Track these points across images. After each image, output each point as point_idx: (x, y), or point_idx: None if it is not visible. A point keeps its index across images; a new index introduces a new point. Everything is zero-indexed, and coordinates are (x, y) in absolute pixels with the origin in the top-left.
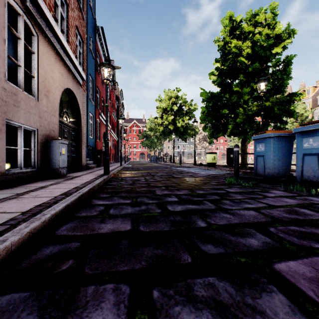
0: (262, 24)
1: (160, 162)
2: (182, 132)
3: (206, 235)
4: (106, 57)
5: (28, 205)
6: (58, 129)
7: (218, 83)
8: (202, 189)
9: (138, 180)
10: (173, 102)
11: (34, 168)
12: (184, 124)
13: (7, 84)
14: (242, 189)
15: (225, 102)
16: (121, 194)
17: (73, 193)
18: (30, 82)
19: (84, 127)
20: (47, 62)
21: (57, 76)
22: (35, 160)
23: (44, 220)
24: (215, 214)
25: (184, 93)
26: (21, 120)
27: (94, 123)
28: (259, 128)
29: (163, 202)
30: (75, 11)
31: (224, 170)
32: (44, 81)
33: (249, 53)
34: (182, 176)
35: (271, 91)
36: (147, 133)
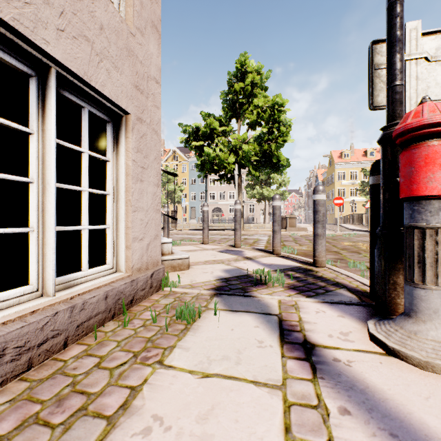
0: None
1: None
2: None
3: None
4: None
5: None
6: None
7: None
8: None
9: None
10: None
11: None
12: None
13: None
14: None
15: None
16: None
17: None
18: None
19: None
20: None
21: None
22: None
23: None
24: None
25: None
26: None
27: None
28: None
29: None
30: None
31: None
32: None
33: None
34: None
35: None
36: None
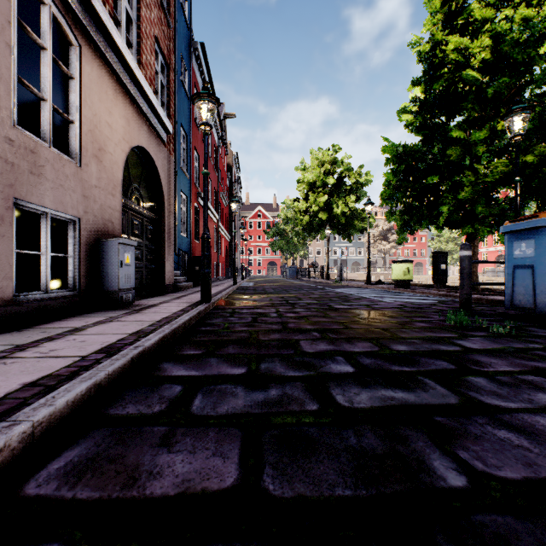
0: (513, 1)
1: (303, 278)
2: (344, 224)
3: (489, 542)
4: (205, 83)
5: (10, 382)
6: (121, 220)
7: (417, 128)
8: (402, 340)
9: (264, 314)
10: (326, 172)
11: (73, 290)
12: (347, 209)
13: (15, 131)
14: (498, 343)
15: (433, 162)
16: (227, 350)
17: (123, 348)
18: (66, 133)
19: (171, 216)
20: (99, 95)
21: (118, 123)
22: (75, 276)
23: (3, 445)
24: (470, 427)
25: (347, 155)
26: (46, 202)
27: (190, 210)
28: (503, 211)
29: (319, 377)
30: (153, 9)
31: (429, 295)
32: (93, 132)
33: (486, 60)
34: (350, 306)
35: (535, 133)
36: (280, 228)
